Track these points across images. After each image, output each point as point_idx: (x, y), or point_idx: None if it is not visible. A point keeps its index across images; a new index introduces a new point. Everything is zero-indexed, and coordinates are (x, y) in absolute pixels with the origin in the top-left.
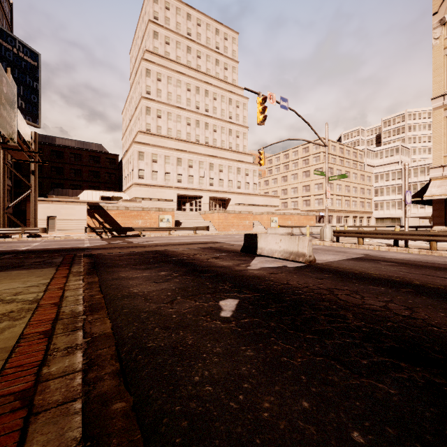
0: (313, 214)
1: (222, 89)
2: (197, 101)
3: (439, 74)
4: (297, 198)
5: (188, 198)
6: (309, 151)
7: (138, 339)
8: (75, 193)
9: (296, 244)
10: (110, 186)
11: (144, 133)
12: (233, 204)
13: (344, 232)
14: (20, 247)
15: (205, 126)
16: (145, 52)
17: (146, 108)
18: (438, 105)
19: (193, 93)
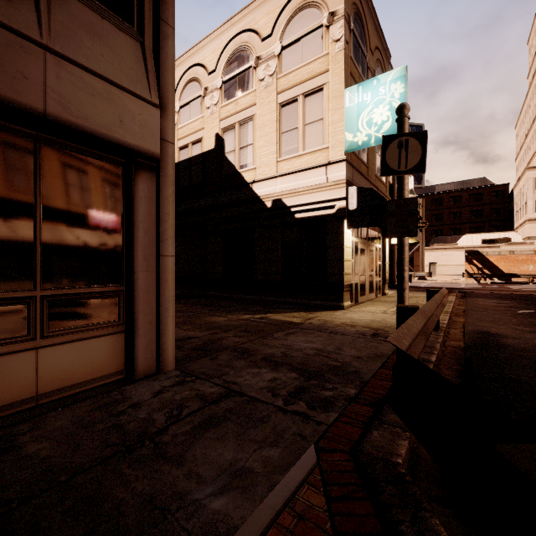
0: None
1: None
2: None
3: None
4: None
5: None
6: None
7: (471, 308)
8: (454, 238)
9: None
10: (495, 225)
11: None
12: None
13: None
14: (417, 285)
15: None
16: None
17: None
18: None
19: None
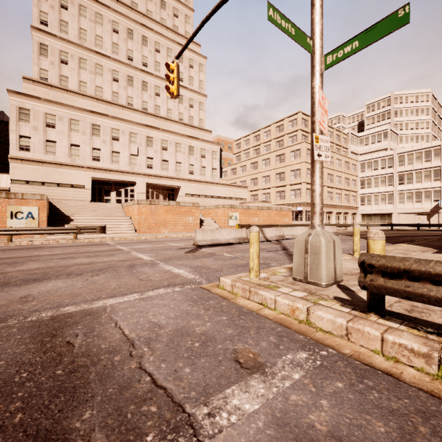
0: (288, 208)
1: (168, 38)
2: (129, 49)
3: None
4: (270, 188)
5: (113, 185)
6: (284, 130)
7: None
8: None
9: None
10: None
11: (33, 82)
12: (183, 195)
13: None
14: None
15: (143, 85)
16: None
17: (39, 45)
18: None
19: (122, 37)
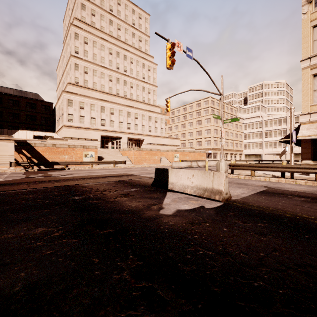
0: (204, 151)
1: (137, 55)
2: (117, 63)
3: (307, 41)
4: (193, 139)
5: (110, 138)
6: (201, 106)
7: None
8: (10, 132)
9: (210, 180)
10: (45, 128)
11: (72, 85)
12: (146, 144)
13: (239, 165)
14: None
15: (124, 82)
16: (74, 19)
17: (74, 65)
18: (306, 65)
19: (114, 57)
